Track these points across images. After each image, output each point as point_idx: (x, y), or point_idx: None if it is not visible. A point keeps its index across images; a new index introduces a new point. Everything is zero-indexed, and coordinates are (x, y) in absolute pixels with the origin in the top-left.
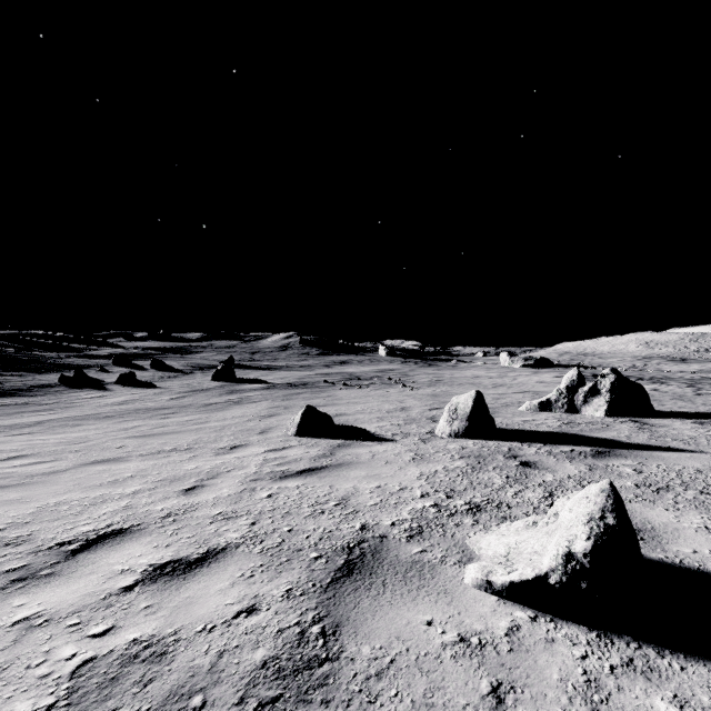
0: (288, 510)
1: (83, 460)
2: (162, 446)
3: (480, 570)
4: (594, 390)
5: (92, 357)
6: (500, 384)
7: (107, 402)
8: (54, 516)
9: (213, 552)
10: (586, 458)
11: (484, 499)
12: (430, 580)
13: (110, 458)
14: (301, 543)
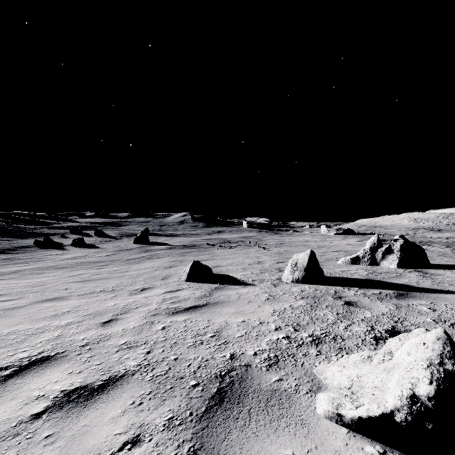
0: (176, 340)
1: (38, 298)
2: (95, 288)
3: (330, 402)
4: (389, 250)
5: (57, 228)
6: (322, 246)
7: (63, 258)
8: (3, 343)
9: (114, 379)
10: (391, 299)
11: (323, 332)
12: (288, 409)
13: (57, 297)
14: (183, 371)
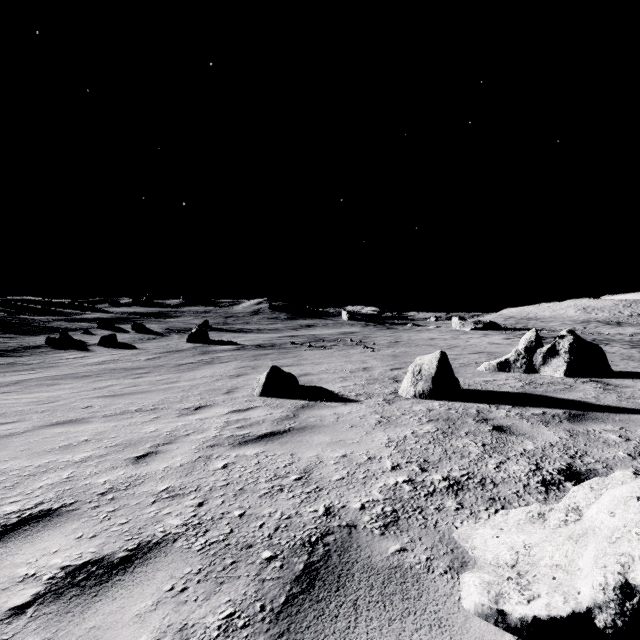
0: (242, 486)
1: (45, 421)
2: (128, 406)
3: (485, 591)
4: (553, 351)
5: (79, 320)
6: (455, 346)
7: (87, 362)
8: None
9: (144, 548)
10: (561, 422)
11: (464, 473)
12: (416, 601)
13: (73, 419)
14: (253, 535)
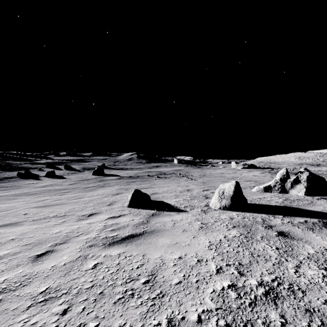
0: (103, 289)
1: None
2: (50, 213)
3: None
4: (297, 180)
5: (37, 163)
6: (235, 177)
7: (37, 186)
8: None
9: None
10: (321, 228)
11: (273, 277)
12: None
13: (13, 222)
14: None
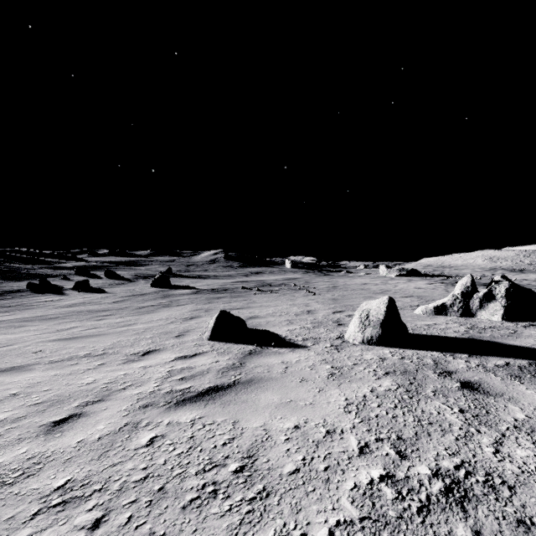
0: (164, 482)
1: None
2: (79, 350)
3: None
4: (489, 295)
5: (60, 268)
6: (386, 290)
7: (59, 305)
8: None
9: None
10: (534, 376)
11: (457, 462)
12: None
13: (17, 365)
14: None
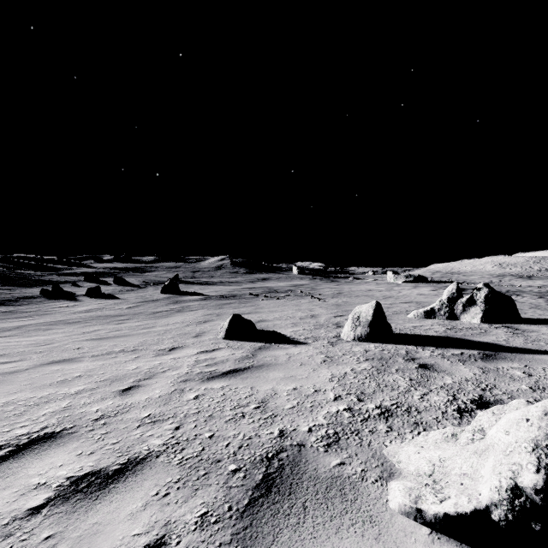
0: (211, 413)
1: (44, 360)
2: (113, 347)
3: (407, 494)
4: (471, 301)
5: (68, 274)
6: (389, 296)
7: (76, 310)
8: None
9: (133, 463)
10: (476, 361)
11: (394, 402)
12: (353, 503)
13: (67, 358)
14: (221, 452)
